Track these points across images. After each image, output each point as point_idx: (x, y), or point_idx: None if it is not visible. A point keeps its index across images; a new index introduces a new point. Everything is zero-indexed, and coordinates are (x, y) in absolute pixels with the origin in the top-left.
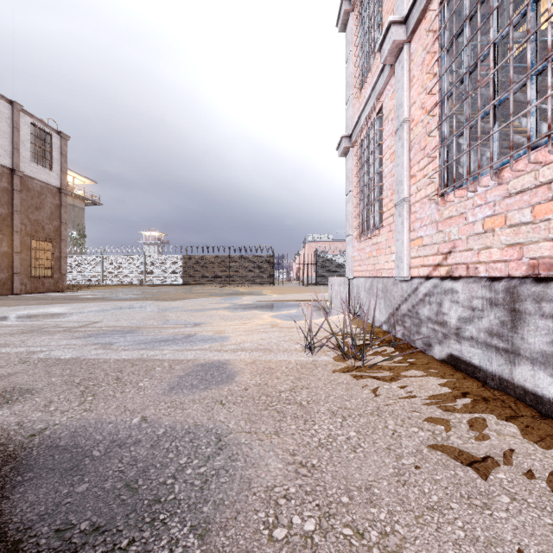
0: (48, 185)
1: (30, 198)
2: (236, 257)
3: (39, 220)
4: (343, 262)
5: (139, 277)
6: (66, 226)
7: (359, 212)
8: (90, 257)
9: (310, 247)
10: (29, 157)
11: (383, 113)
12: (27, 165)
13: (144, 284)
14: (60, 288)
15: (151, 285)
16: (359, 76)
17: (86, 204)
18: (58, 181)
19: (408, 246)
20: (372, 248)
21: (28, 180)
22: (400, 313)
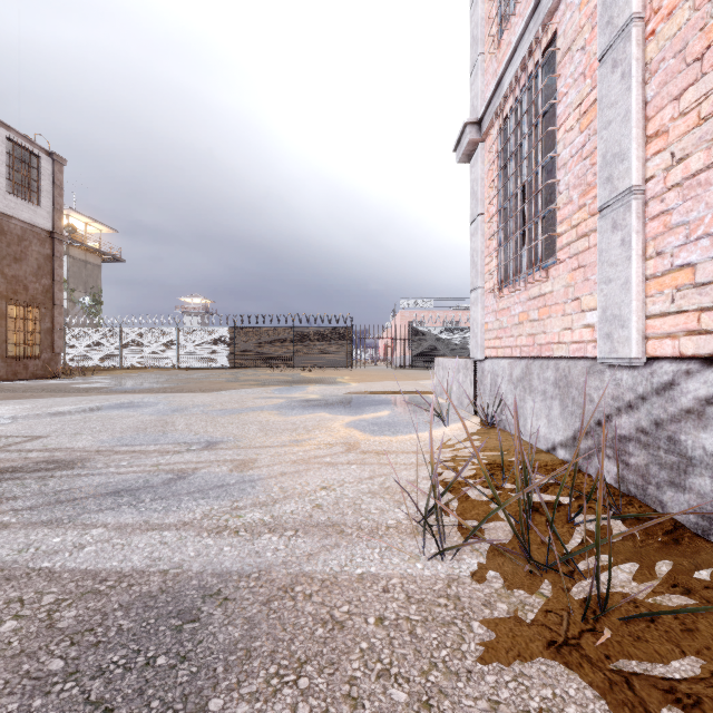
0: (34, 227)
1: (6, 244)
2: (302, 329)
3: (19, 277)
4: (448, 337)
5: (170, 358)
6: (61, 286)
7: (498, 246)
8: (103, 331)
9: (403, 317)
10: (4, 186)
11: (557, 47)
12: (0, 197)
13: (177, 367)
14: (53, 372)
15: (186, 368)
16: (497, 15)
17: (104, 260)
18: (49, 221)
19: (640, 291)
20: (529, 305)
21: (3, 218)
22: (611, 432)
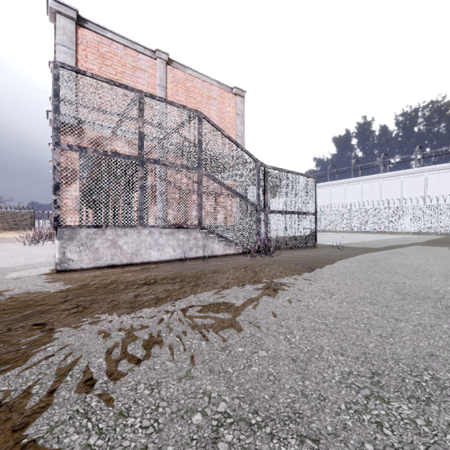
0: None
1: None
2: (2, 212)
3: None
4: None
5: None
6: None
7: None
8: None
9: None
10: None
11: None
12: None
13: None
14: None
15: None
16: None
17: None
18: None
19: None
20: None
21: None
22: None
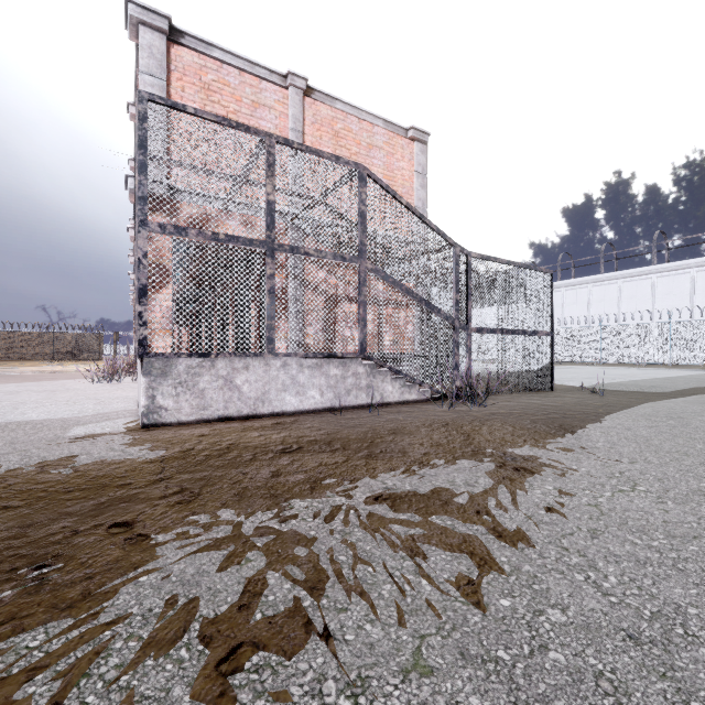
0: None
1: None
2: (62, 334)
3: None
4: None
5: None
6: None
7: None
8: None
9: None
10: None
11: None
12: None
13: None
14: None
15: None
16: None
17: None
18: None
19: None
20: None
21: None
22: None
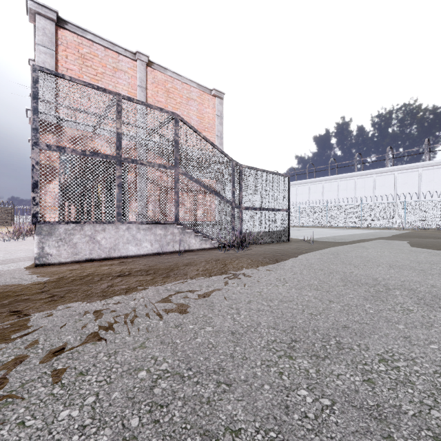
0: None
1: None
2: None
3: None
4: None
5: None
6: None
7: None
8: None
9: None
10: None
11: None
12: None
13: None
14: None
15: None
16: None
17: None
18: None
19: None
20: None
21: None
22: None
